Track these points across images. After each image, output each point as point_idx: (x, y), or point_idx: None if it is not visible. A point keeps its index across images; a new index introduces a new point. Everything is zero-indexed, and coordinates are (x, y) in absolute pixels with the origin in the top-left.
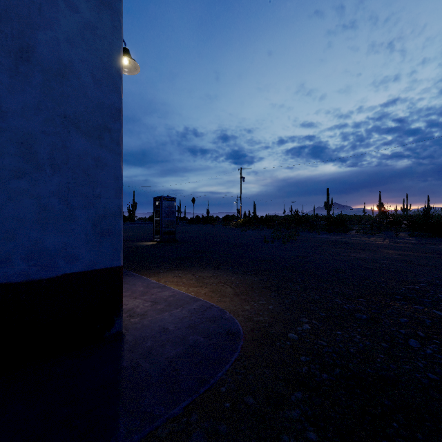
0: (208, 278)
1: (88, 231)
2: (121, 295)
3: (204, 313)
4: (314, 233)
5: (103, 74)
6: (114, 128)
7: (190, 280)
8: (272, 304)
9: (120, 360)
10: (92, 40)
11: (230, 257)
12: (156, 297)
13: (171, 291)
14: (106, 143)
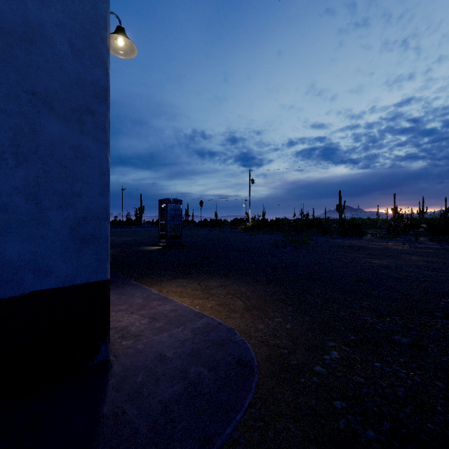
0: (215, 288)
1: (65, 237)
2: (108, 315)
3: (210, 334)
4: (327, 237)
5: (84, 44)
6: (99, 111)
7: (196, 291)
8: (290, 322)
9: (100, 403)
10: (70, 0)
11: (239, 264)
12: (155, 312)
13: (173, 304)
14: (89, 129)
